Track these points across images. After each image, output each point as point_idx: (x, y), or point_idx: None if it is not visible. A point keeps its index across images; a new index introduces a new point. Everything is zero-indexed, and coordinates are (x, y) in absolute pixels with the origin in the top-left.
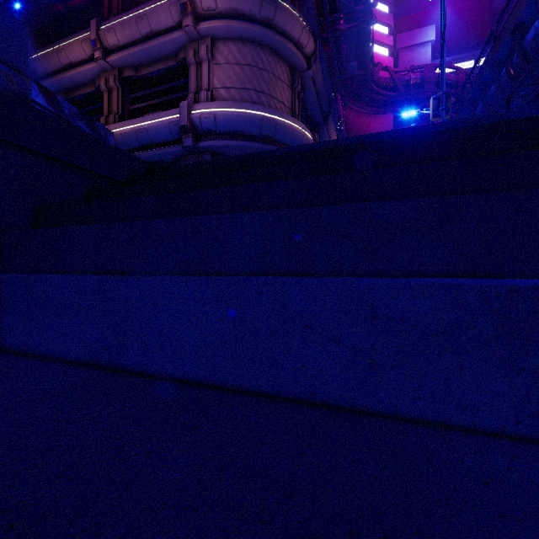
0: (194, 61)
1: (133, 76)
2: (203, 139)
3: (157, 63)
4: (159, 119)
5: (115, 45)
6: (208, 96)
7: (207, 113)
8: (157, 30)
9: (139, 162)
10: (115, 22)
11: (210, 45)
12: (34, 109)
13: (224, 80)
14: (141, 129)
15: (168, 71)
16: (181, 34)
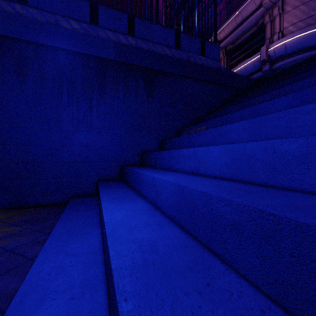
0: (269, 21)
1: (232, 47)
2: (276, 63)
3: (245, 34)
4: (247, 62)
5: (224, 37)
6: (279, 36)
7: (279, 46)
8: (246, 17)
9: (252, 80)
10: (224, 26)
11: (281, 4)
12: (222, 71)
13: (291, 20)
14: (237, 72)
15: (252, 34)
16: (261, 10)
